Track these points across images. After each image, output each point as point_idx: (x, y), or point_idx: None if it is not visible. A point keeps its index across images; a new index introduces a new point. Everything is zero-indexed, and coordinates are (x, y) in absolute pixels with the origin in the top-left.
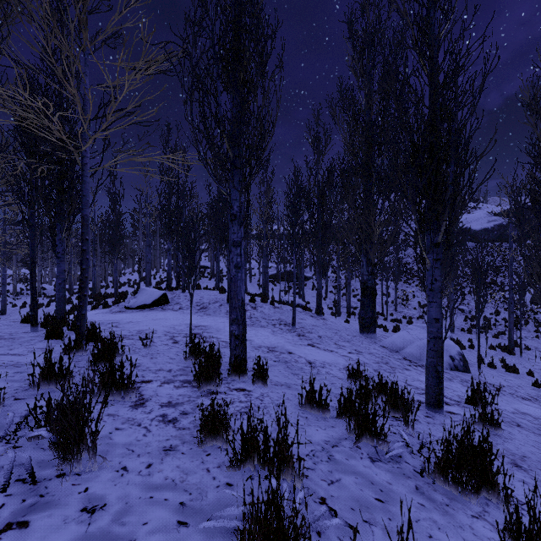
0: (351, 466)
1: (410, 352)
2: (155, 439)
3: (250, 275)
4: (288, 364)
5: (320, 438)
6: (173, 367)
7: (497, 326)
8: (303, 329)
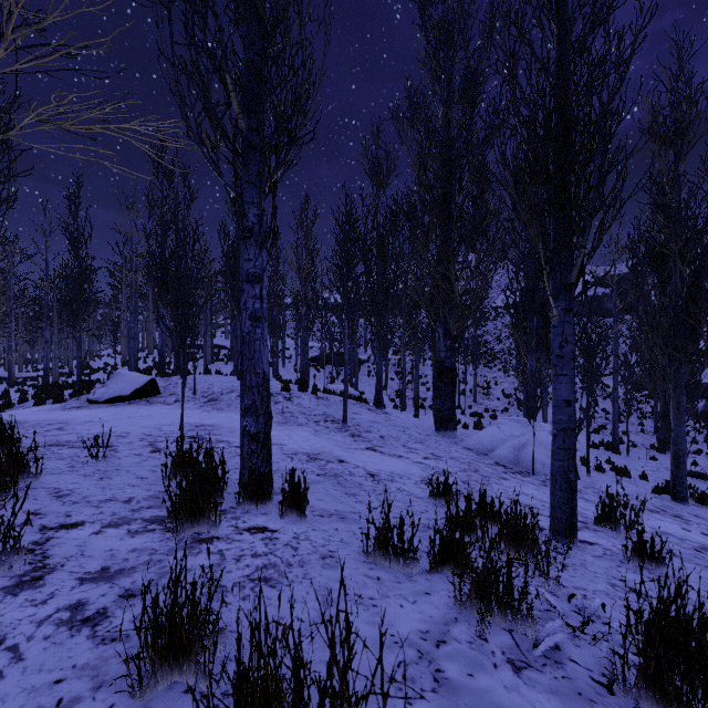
0: (482, 693)
1: (503, 455)
2: (21, 686)
3: (284, 358)
4: (339, 479)
5: (411, 626)
6: (138, 493)
7: (596, 419)
8: (359, 427)
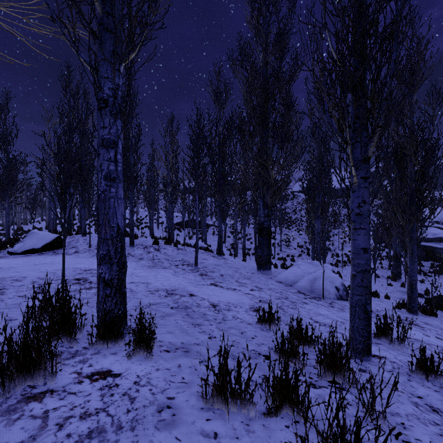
0: None
1: (303, 286)
2: None
3: (158, 223)
4: (189, 311)
5: None
6: None
7: None
8: (206, 268)
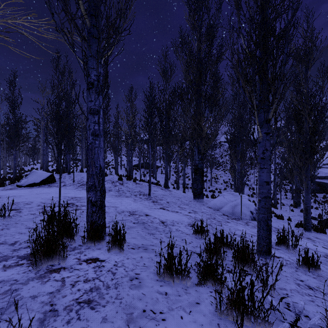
0: None
1: (226, 210)
2: None
3: (121, 165)
4: (145, 225)
5: None
6: (22, 238)
7: None
8: (156, 197)
